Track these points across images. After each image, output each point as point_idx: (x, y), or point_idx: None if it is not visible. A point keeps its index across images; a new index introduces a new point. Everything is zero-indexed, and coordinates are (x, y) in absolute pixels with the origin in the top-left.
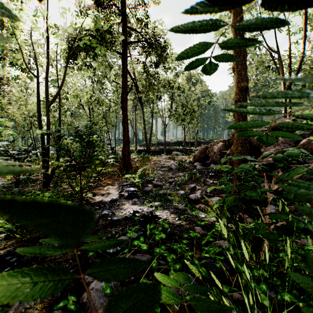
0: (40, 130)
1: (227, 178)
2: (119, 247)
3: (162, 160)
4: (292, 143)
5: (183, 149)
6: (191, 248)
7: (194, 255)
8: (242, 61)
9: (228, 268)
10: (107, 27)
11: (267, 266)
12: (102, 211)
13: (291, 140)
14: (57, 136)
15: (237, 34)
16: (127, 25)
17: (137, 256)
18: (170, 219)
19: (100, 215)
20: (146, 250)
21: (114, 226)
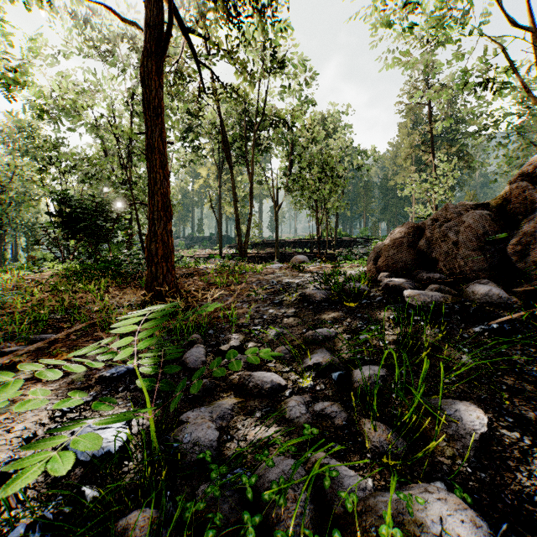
0: None
1: None
2: None
3: (273, 273)
4: None
5: (312, 253)
6: None
7: None
8: None
9: None
10: None
11: None
12: None
13: None
14: None
15: None
16: None
17: None
18: None
19: None
20: None
21: None
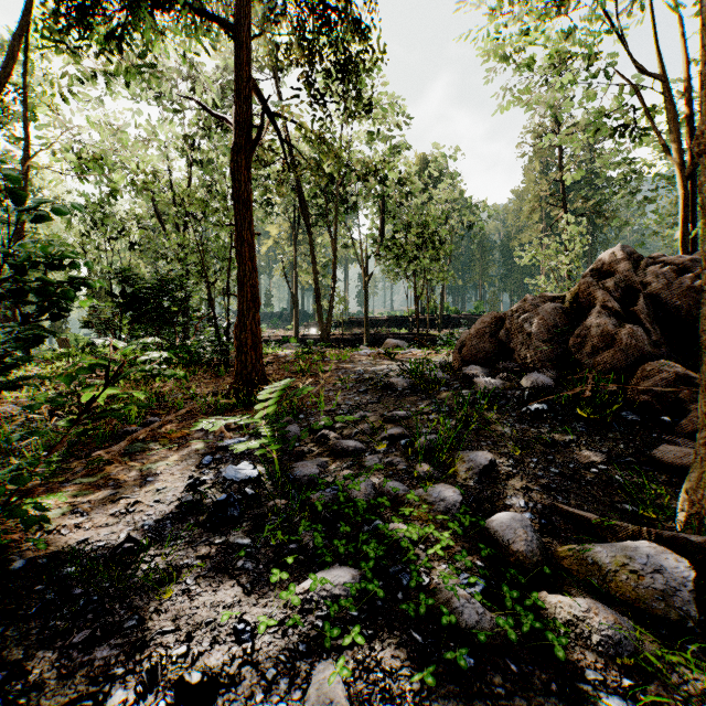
0: None
1: None
2: None
3: (361, 361)
4: None
5: (410, 334)
6: None
7: None
8: None
9: None
10: None
11: None
12: None
13: None
14: None
15: None
16: None
17: None
18: None
19: None
20: None
21: None
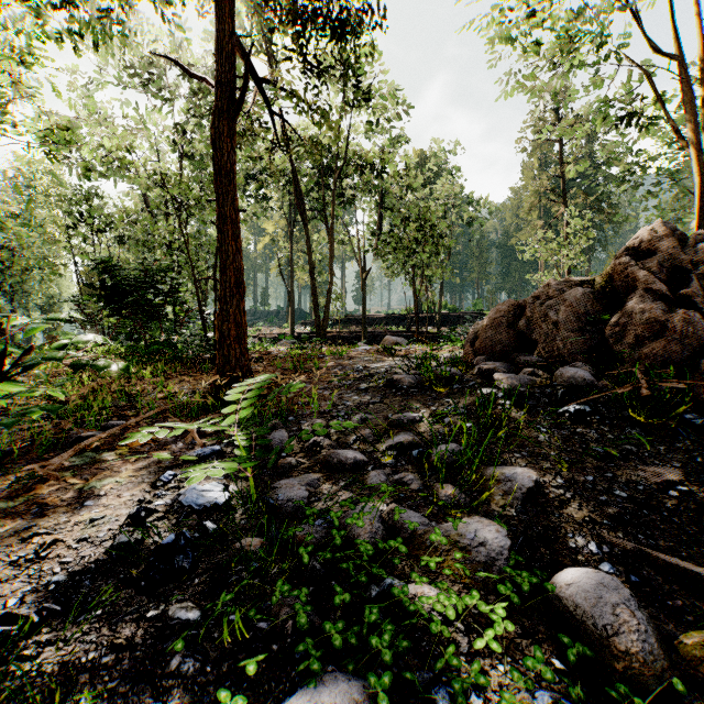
0: None
1: None
2: None
3: (359, 357)
4: None
5: (409, 332)
6: None
7: None
8: None
9: None
10: None
11: None
12: None
13: None
14: None
15: None
16: None
17: None
18: None
19: None
20: None
21: None
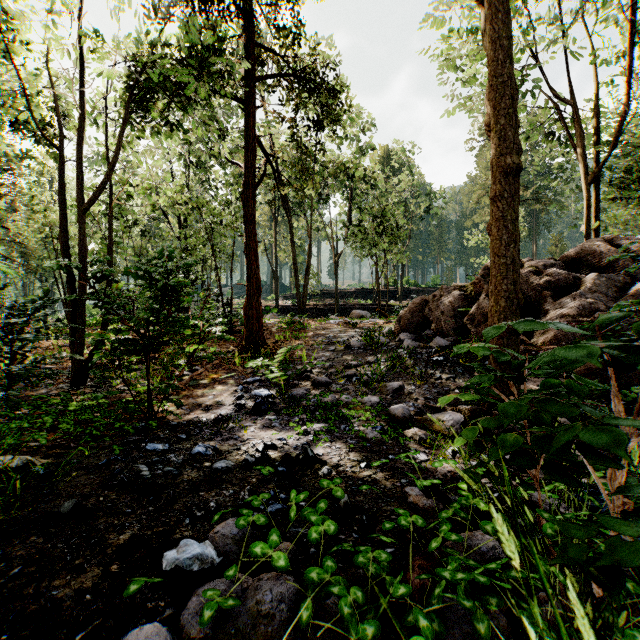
0: (55, 262)
1: (490, 375)
2: (217, 554)
3: (331, 328)
4: (612, 291)
5: (374, 305)
6: (400, 549)
7: (410, 580)
8: (508, 108)
9: (503, 622)
10: (210, 39)
11: (620, 630)
12: (193, 445)
13: (610, 286)
14: (95, 276)
15: (496, 49)
16: (255, 41)
17: (262, 582)
18: (349, 466)
19: (186, 456)
20: (286, 570)
21: (215, 486)
